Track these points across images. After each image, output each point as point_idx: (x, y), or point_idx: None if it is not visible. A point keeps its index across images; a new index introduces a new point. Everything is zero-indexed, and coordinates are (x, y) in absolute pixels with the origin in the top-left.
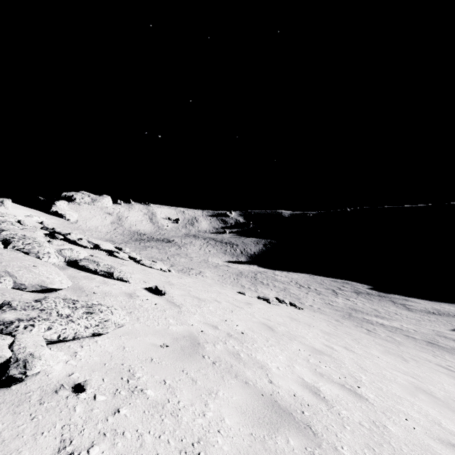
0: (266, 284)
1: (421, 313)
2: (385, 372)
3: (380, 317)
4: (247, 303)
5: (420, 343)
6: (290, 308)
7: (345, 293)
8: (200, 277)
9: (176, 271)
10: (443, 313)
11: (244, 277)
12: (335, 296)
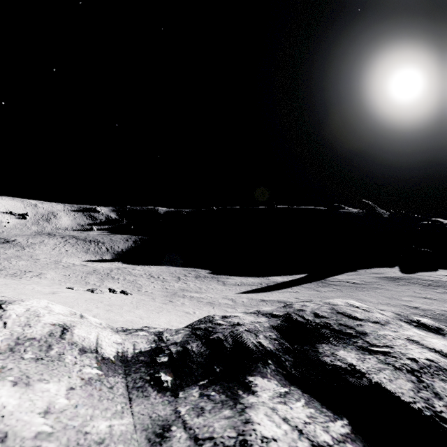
0: (116, 279)
1: (230, 286)
2: (117, 317)
3: (198, 292)
4: (50, 293)
5: (200, 304)
6: (117, 294)
7: (186, 279)
8: (36, 279)
9: (3, 275)
10: (244, 284)
11: (96, 274)
12: (176, 282)
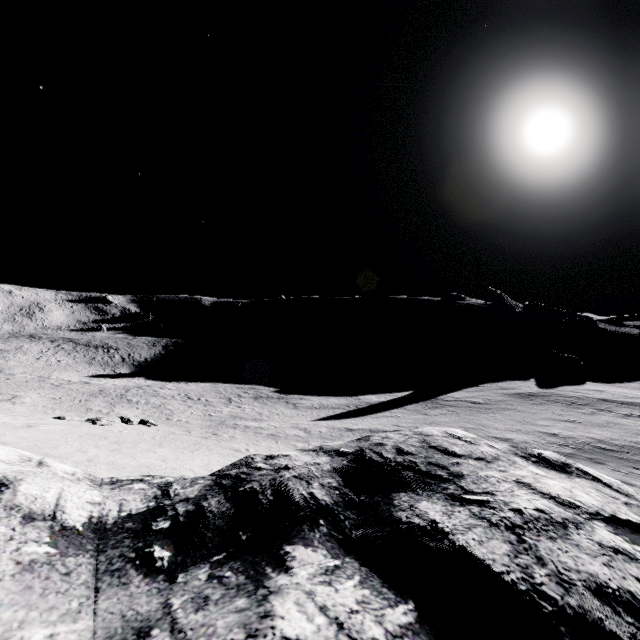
0: (134, 402)
1: (304, 409)
2: (126, 460)
3: (257, 420)
4: (24, 427)
5: (258, 437)
6: (133, 426)
7: (241, 401)
8: (6, 405)
9: None
10: (324, 406)
11: (103, 397)
12: (226, 406)
